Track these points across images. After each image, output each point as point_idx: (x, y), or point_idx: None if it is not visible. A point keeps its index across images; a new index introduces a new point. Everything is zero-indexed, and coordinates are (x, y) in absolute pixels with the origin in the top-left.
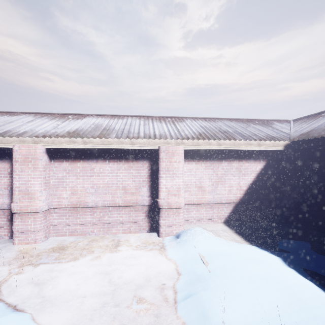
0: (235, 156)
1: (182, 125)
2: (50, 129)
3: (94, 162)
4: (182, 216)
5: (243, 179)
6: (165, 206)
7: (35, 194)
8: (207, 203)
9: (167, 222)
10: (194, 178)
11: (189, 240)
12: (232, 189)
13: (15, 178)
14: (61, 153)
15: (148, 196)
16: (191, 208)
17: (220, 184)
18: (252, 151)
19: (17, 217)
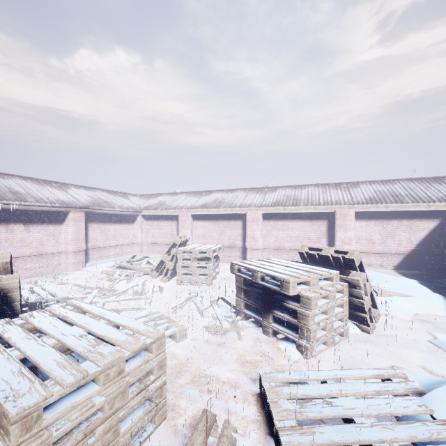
0: (405, 216)
1: (356, 191)
2: (261, 201)
3: (289, 221)
4: None
5: (414, 234)
6: None
7: (258, 239)
8: (377, 253)
9: None
10: (364, 233)
11: None
12: (402, 243)
13: (248, 230)
14: (269, 216)
15: (326, 244)
16: (362, 256)
17: (389, 238)
18: (424, 211)
19: (249, 251)
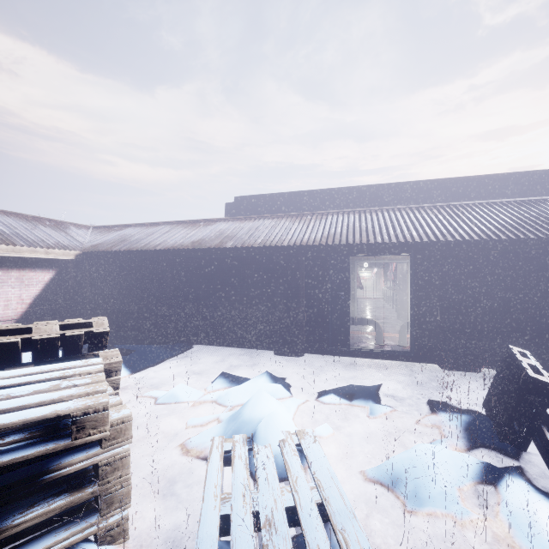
0: (16, 264)
1: None
2: None
3: None
4: None
5: (27, 290)
6: None
7: None
8: None
9: None
10: None
11: None
12: (11, 304)
13: None
14: None
15: None
16: None
17: None
18: (39, 258)
19: None
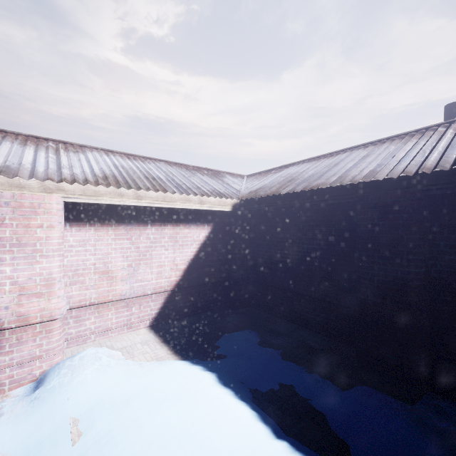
0: (169, 218)
1: (76, 158)
2: None
3: None
4: (57, 335)
5: (181, 252)
6: (10, 323)
7: None
8: (119, 300)
9: (16, 357)
10: (92, 257)
11: (60, 387)
12: (164, 270)
13: None
14: None
15: None
16: (85, 314)
17: (143, 263)
18: (194, 210)
19: None
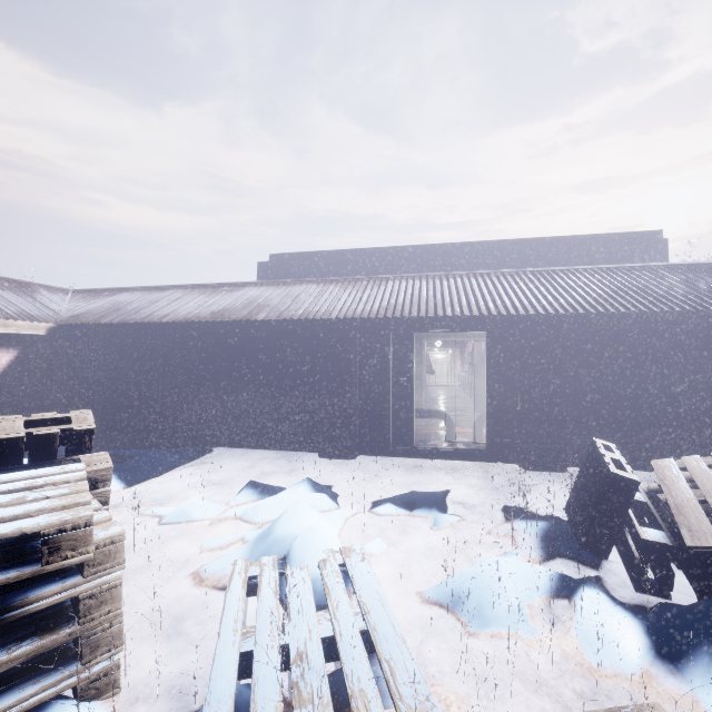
0: None
1: None
2: None
3: None
4: None
5: None
6: None
7: None
8: None
9: None
10: None
11: None
12: None
13: None
14: None
15: None
16: None
17: None
18: None
19: None
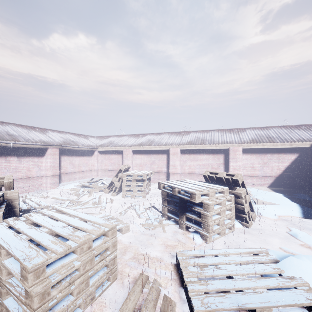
0: (276, 151)
1: (243, 134)
2: (179, 141)
3: (198, 155)
4: None
5: (281, 164)
6: None
7: (177, 167)
8: (257, 176)
9: None
10: (249, 163)
11: None
12: (274, 169)
13: (170, 160)
14: (185, 151)
15: (223, 170)
16: (247, 178)
17: (265, 166)
18: (288, 148)
19: (171, 175)
